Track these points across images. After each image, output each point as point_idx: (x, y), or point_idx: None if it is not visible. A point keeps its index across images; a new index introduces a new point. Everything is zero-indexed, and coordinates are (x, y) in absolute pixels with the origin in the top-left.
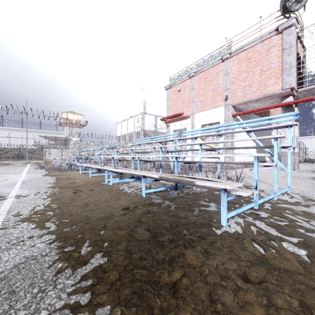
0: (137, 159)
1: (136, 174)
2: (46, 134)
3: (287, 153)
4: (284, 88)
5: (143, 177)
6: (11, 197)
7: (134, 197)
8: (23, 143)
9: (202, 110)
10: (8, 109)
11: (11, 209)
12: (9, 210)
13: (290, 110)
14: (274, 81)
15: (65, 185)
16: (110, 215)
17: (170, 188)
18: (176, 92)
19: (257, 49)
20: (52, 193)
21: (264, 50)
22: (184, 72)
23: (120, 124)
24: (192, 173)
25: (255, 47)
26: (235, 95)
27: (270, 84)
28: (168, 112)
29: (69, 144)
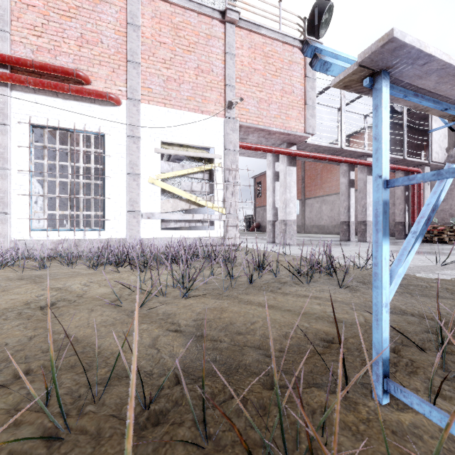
0: None
1: None
2: None
3: (292, 221)
4: (308, 132)
5: None
6: None
7: None
8: None
9: (167, 102)
10: None
11: None
12: None
13: (295, 164)
14: (297, 115)
15: None
16: None
17: None
18: None
19: (278, 50)
20: None
21: (286, 59)
22: None
23: None
24: None
25: (275, 44)
26: (245, 106)
27: (293, 117)
28: None
29: None
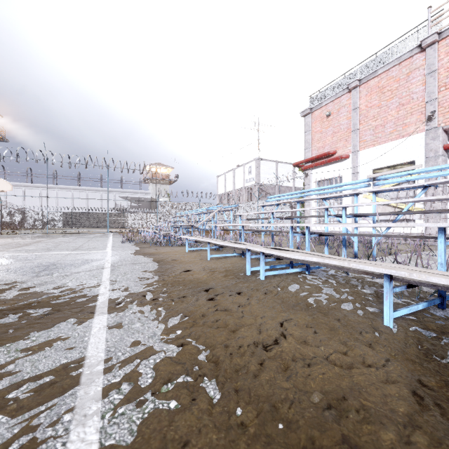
0: (251, 227)
1: (326, 265)
2: (127, 194)
3: None
4: None
5: (390, 279)
6: (102, 306)
7: (369, 328)
8: (103, 207)
9: (375, 142)
10: (86, 162)
11: (110, 356)
12: (106, 362)
13: None
14: None
15: (180, 278)
16: (430, 444)
17: (433, 303)
18: (323, 118)
19: None
20: (170, 298)
21: None
22: (338, 83)
23: (223, 177)
24: (380, 254)
25: None
26: None
27: None
28: (307, 153)
29: (155, 207)
